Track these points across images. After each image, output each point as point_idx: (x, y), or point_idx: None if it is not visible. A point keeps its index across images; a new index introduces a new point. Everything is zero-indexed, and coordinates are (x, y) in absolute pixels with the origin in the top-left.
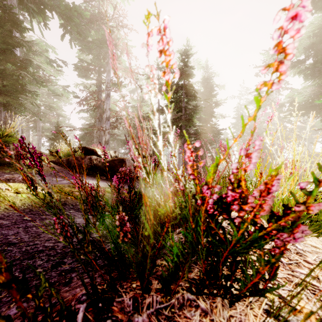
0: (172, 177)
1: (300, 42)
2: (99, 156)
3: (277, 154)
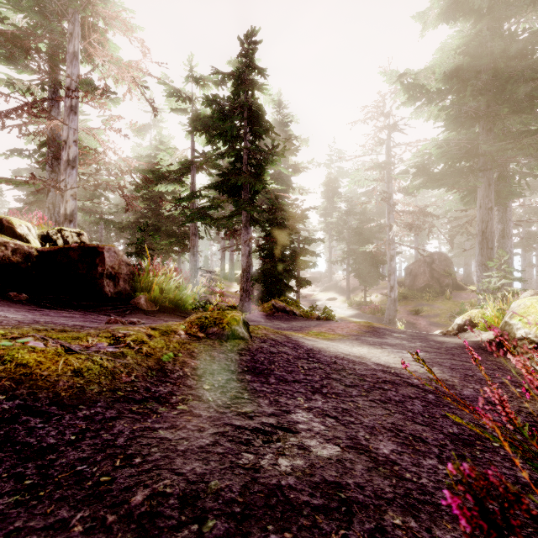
0: (220, 295)
1: (430, 70)
2: (21, 238)
3: (391, 254)
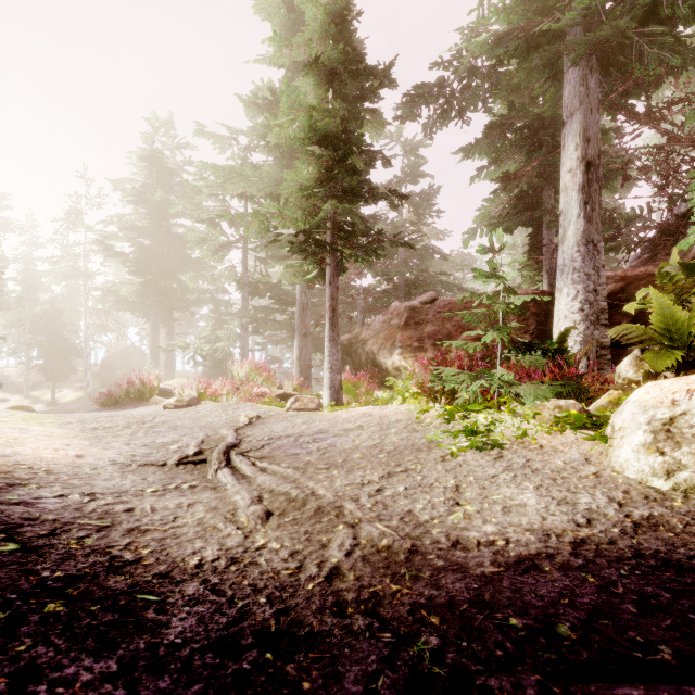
0: None
1: (121, 215)
2: None
3: (87, 351)
